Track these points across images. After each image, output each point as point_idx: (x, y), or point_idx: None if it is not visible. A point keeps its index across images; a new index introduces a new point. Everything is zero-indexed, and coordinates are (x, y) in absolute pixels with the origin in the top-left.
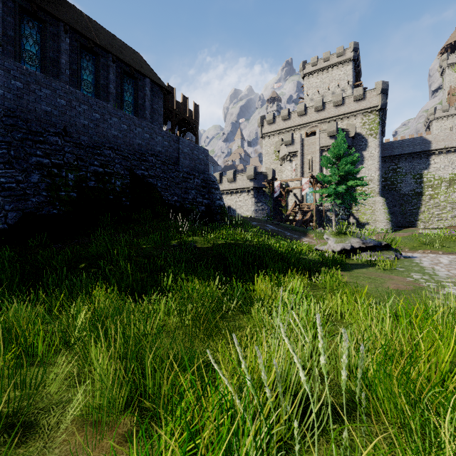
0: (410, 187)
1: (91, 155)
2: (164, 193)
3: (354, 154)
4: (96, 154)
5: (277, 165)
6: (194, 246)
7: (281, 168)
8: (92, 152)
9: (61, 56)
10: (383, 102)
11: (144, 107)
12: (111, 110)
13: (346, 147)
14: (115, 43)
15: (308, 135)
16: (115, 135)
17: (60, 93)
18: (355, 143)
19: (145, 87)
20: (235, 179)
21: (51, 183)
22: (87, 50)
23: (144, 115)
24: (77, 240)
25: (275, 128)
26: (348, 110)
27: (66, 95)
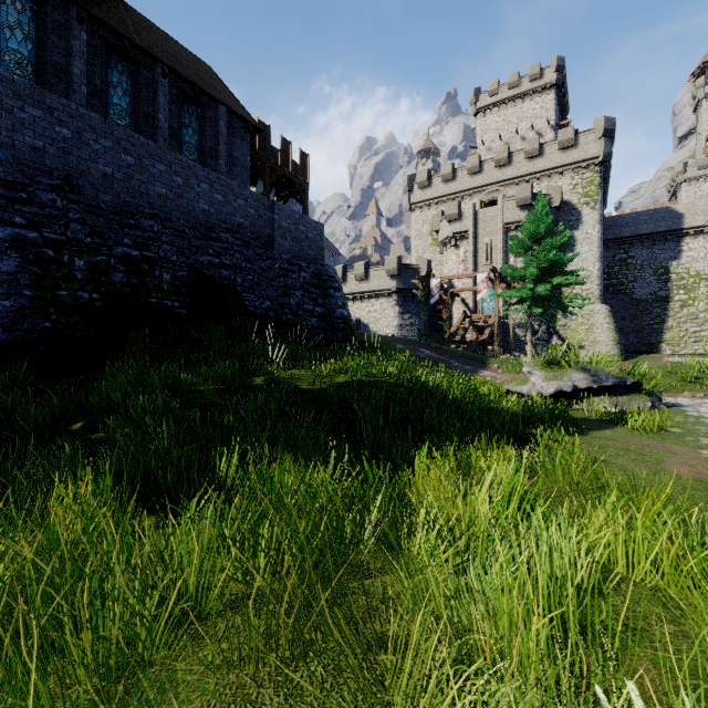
0: (648, 289)
1: (118, 228)
2: (249, 295)
3: (563, 233)
4: (127, 227)
5: (435, 254)
6: (294, 388)
7: (440, 258)
8: (119, 223)
9: (73, 62)
10: (607, 150)
11: (217, 153)
12: (154, 151)
13: (550, 221)
14: (167, 46)
15: (485, 204)
16: (161, 194)
17: (61, 117)
18: (561, 217)
19: (219, 120)
20: (367, 276)
21: (42, 274)
22: (118, 54)
23: (218, 166)
24: (83, 376)
25: (431, 195)
26: (550, 165)
27: (72, 120)
